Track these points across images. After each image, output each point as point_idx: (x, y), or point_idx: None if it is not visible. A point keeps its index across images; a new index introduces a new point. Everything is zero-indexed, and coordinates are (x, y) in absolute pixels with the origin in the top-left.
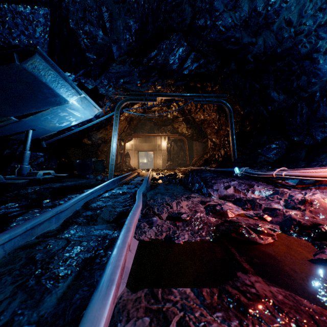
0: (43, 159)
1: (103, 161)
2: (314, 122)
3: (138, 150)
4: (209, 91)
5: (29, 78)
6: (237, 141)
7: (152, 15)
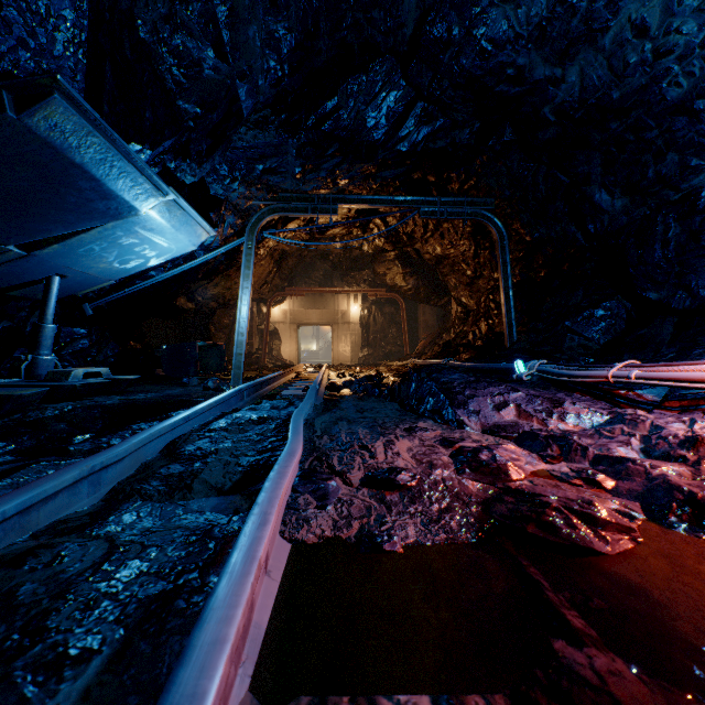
0: (86, 342)
1: (221, 346)
2: (696, 257)
3: (299, 323)
4: (454, 192)
5: (43, 153)
6: (517, 302)
7: (327, 13)
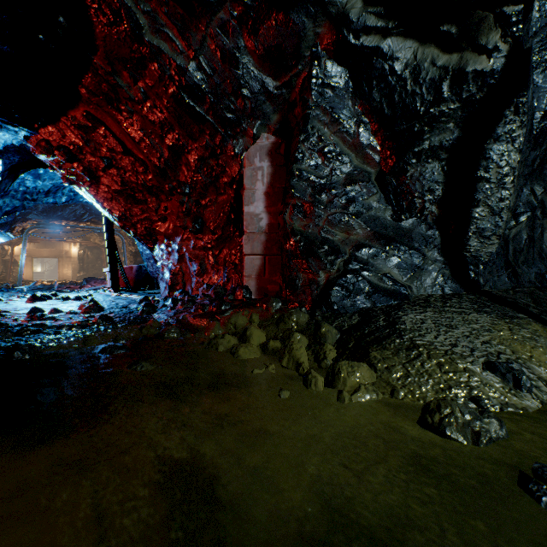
0: None
1: None
2: None
3: (33, 256)
4: None
5: None
6: (133, 258)
7: None
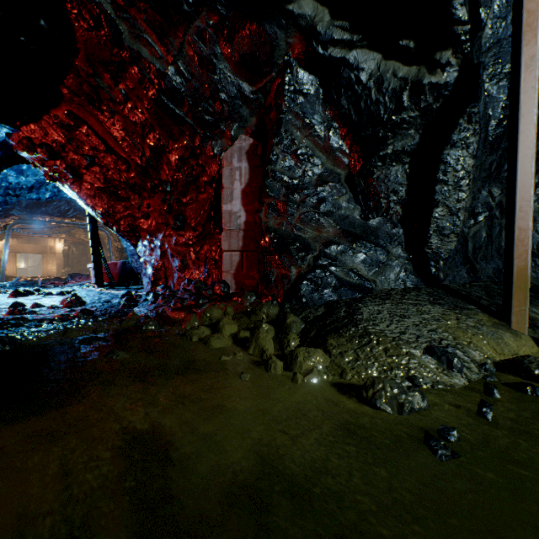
0: None
1: None
2: None
3: (17, 252)
4: None
5: None
6: (118, 254)
7: None
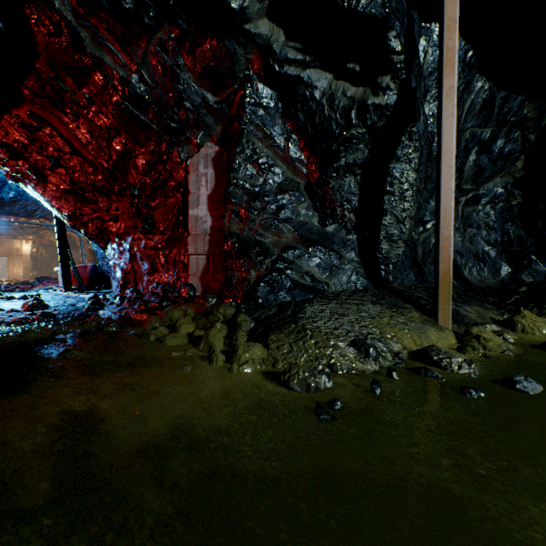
0: None
1: None
2: None
3: None
4: None
5: None
6: (91, 257)
7: None
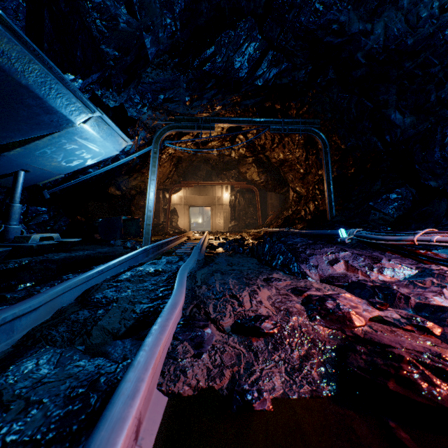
0: (46, 216)
1: (138, 220)
2: None
3: (190, 205)
4: (293, 116)
5: None
6: (335, 190)
7: None
